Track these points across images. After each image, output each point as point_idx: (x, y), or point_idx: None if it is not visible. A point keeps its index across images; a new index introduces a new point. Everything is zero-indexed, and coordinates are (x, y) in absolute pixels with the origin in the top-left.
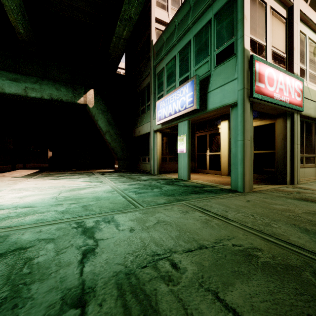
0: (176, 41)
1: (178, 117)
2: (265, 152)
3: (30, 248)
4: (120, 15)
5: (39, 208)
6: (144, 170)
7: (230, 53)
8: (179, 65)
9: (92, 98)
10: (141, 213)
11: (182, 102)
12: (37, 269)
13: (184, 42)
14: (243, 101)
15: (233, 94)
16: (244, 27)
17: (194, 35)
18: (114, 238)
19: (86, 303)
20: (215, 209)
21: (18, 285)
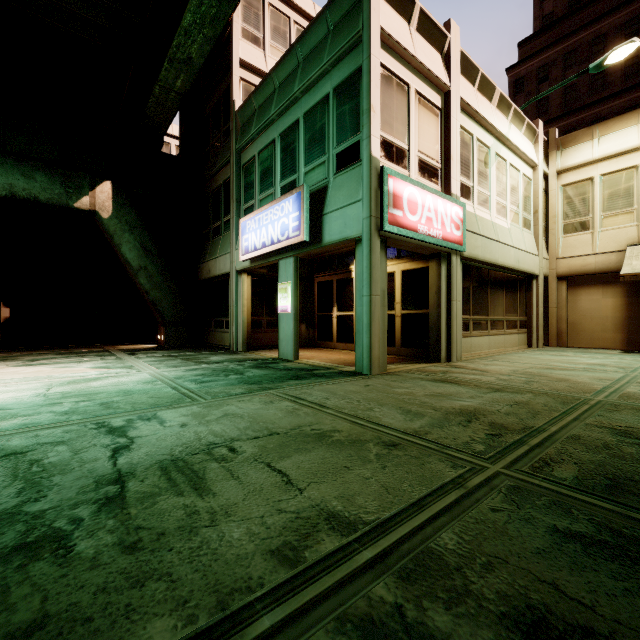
0: (276, 115)
1: (279, 251)
2: (416, 313)
3: (31, 452)
4: (169, 52)
5: (19, 410)
6: (220, 345)
7: (355, 157)
8: (281, 158)
9: (107, 198)
10: (201, 407)
11: (284, 226)
12: (53, 467)
13: (289, 120)
14: (370, 237)
15: (357, 223)
16: (371, 124)
17: (304, 113)
18: (158, 434)
19: (126, 482)
20: (314, 397)
21: (33, 480)
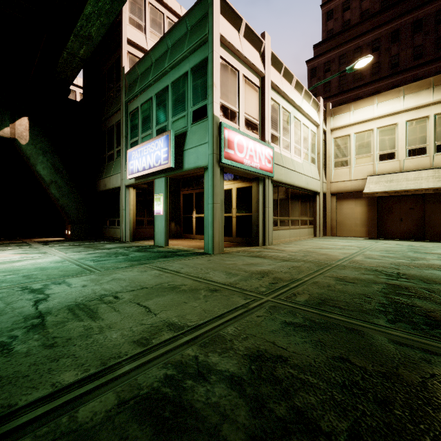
0: (153, 81)
1: (155, 173)
2: (245, 215)
3: None
4: (74, 29)
5: None
6: (113, 237)
7: (204, 115)
8: (156, 110)
9: (25, 130)
10: (97, 275)
11: (157, 157)
12: None
13: (162, 85)
14: (213, 166)
15: (205, 157)
16: (214, 95)
17: (172, 82)
18: (66, 292)
19: (45, 317)
20: (174, 267)
21: None
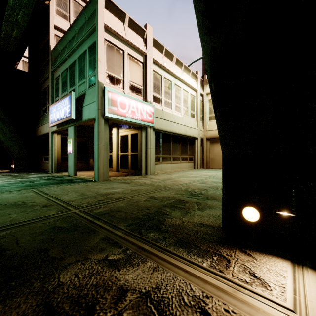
0: (67, 56)
1: (67, 123)
2: (136, 153)
3: None
4: (4, 17)
5: None
6: (46, 170)
7: (95, 81)
8: (69, 77)
9: None
10: None
11: (65, 111)
12: None
13: (72, 59)
14: (98, 118)
15: (94, 112)
16: (98, 67)
17: (78, 57)
18: None
19: None
20: (50, 190)
21: None
